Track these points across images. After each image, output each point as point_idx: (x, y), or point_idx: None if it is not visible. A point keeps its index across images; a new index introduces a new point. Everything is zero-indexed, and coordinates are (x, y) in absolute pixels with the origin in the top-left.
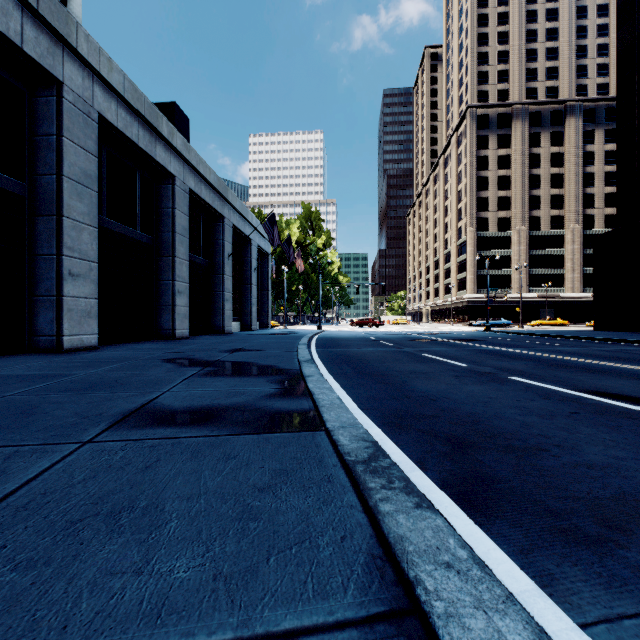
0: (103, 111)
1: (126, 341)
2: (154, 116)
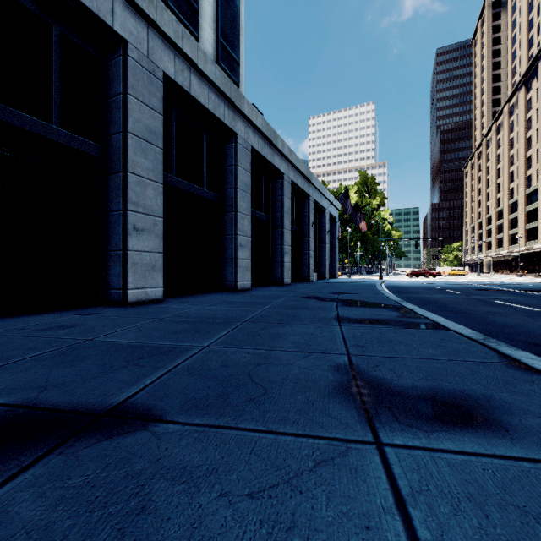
0: (252, 144)
1: (257, 285)
2: (275, 137)
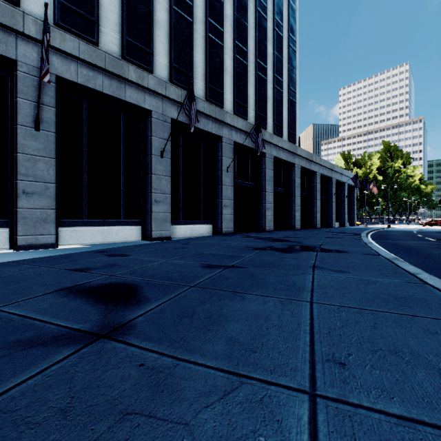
0: (301, 164)
1: (302, 228)
2: (311, 157)
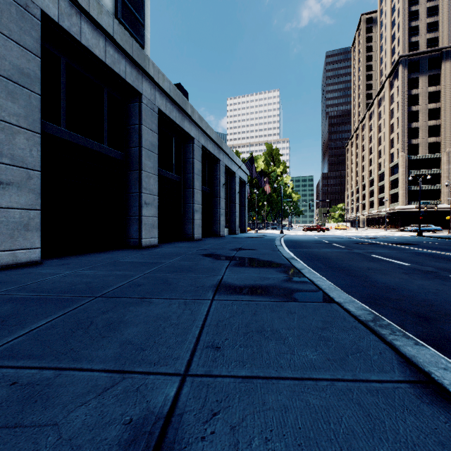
0: (159, 106)
1: (168, 241)
2: (184, 103)
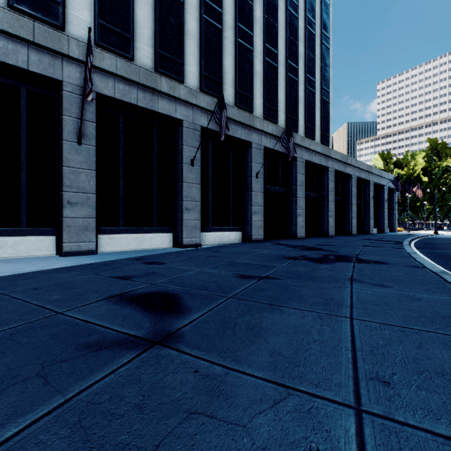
0: (335, 168)
1: (336, 235)
2: (346, 159)
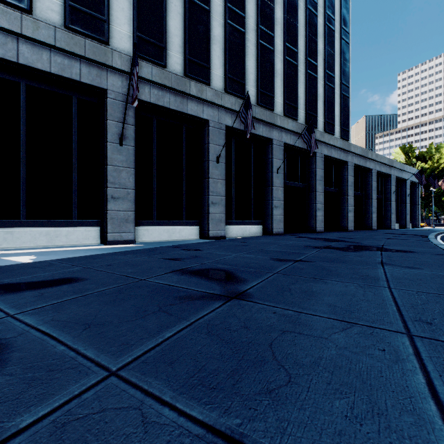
0: (354, 162)
1: (356, 230)
2: (366, 153)
